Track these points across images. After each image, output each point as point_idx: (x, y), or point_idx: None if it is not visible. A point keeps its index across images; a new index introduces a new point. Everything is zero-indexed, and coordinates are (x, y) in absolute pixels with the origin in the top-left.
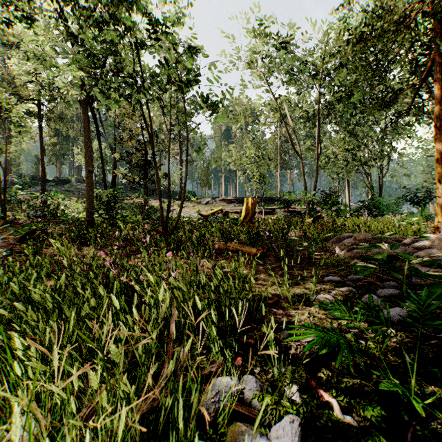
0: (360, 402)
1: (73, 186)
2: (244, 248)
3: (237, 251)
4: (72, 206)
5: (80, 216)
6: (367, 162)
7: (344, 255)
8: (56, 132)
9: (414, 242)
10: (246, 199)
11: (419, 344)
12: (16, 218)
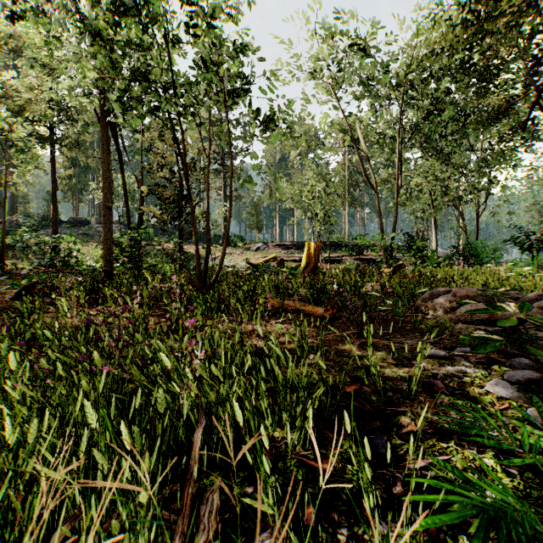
0: None
1: (93, 229)
2: (306, 307)
3: (297, 311)
4: (91, 253)
5: (98, 265)
6: (461, 197)
7: (444, 318)
8: (73, 162)
9: (537, 299)
10: (308, 244)
11: None
12: (17, 268)
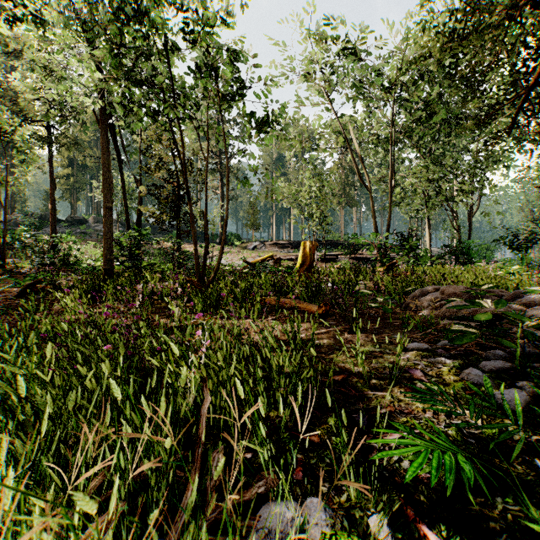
0: None
1: (90, 228)
2: (301, 304)
3: (293, 308)
4: (89, 252)
5: (97, 264)
6: (453, 197)
7: (431, 314)
8: (70, 161)
9: (519, 297)
10: (303, 243)
11: None
12: (18, 267)
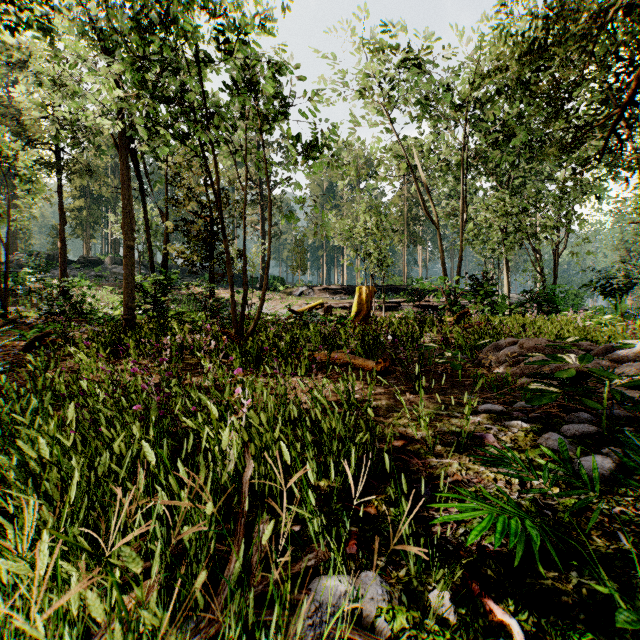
0: (557, 622)
1: (107, 270)
2: (357, 360)
3: (346, 365)
4: (106, 299)
5: (116, 313)
6: (536, 234)
7: (507, 372)
8: (83, 191)
9: (611, 351)
10: (359, 289)
11: (639, 517)
12: (22, 316)
